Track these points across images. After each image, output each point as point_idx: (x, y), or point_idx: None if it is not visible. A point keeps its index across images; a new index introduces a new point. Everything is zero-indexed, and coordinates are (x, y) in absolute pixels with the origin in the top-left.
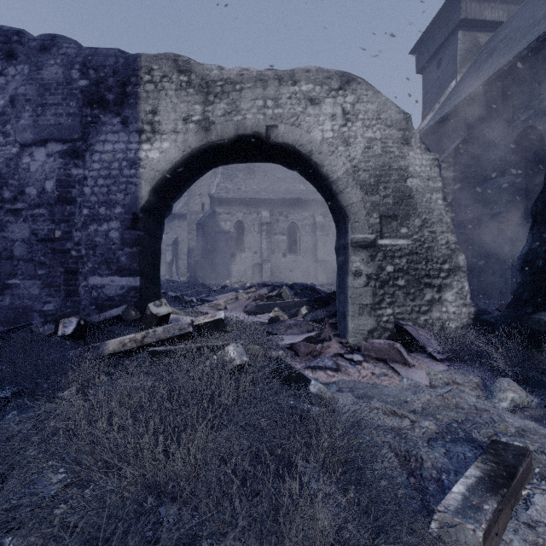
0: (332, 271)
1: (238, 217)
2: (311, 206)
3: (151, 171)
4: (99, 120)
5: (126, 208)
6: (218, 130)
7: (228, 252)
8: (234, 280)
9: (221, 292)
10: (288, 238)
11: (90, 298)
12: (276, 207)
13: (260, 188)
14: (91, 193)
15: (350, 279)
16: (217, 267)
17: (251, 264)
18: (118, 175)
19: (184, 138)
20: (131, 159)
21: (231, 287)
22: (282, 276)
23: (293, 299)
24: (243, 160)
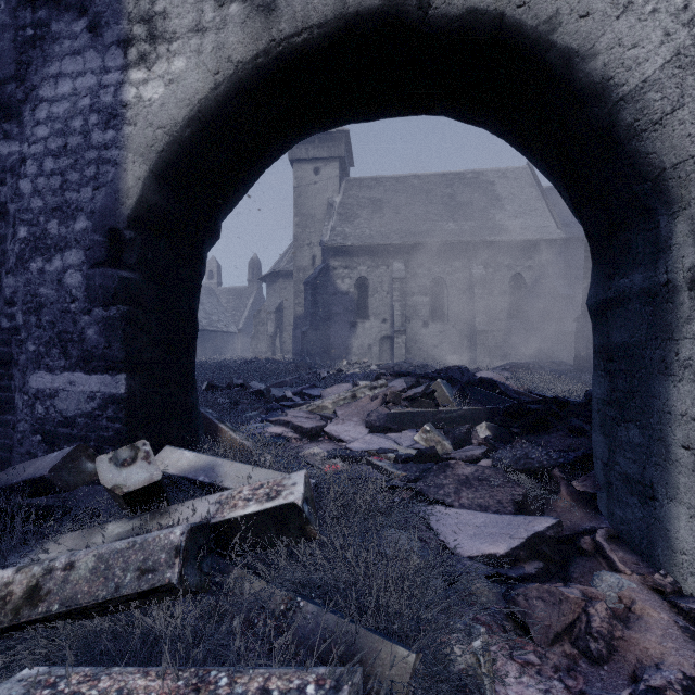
0: (497, 347)
1: (360, 273)
2: (466, 253)
3: (146, 130)
4: (47, 32)
5: (96, 218)
6: (296, 7)
7: (346, 320)
8: (354, 359)
9: (332, 380)
10: (431, 299)
11: (31, 417)
12: (414, 256)
13: (391, 230)
14: (32, 191)
15: (685, 391)
16: (331, 341)
17: (378, 336)
18: (81, 146)
19: (217, 41)
20: (107, 108)
21: (349, 370)
22: (423, 354)
23: (456, 405)
24: (361, 113)
